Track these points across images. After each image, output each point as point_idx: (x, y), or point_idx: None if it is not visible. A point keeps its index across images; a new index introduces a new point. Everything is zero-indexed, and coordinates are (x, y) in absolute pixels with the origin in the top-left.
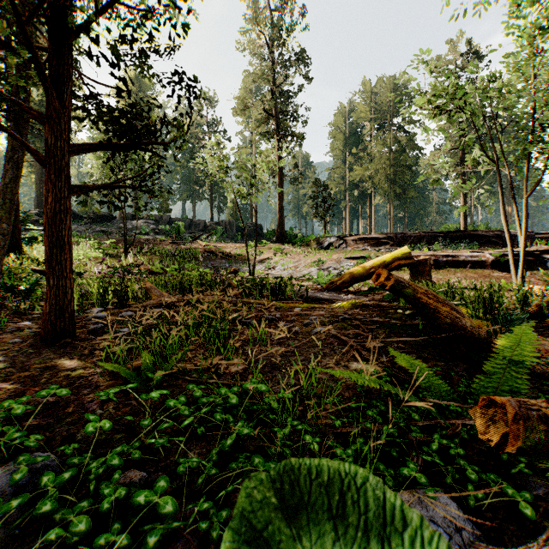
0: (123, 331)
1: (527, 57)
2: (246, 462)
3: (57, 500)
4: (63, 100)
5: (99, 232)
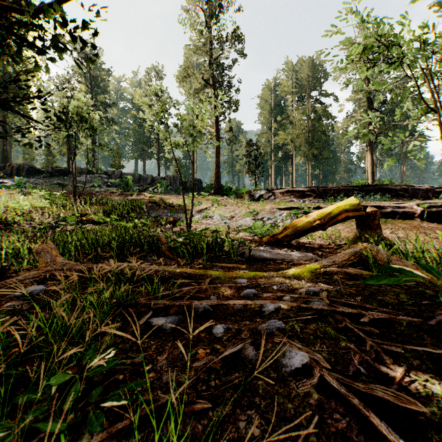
0: None
1: None
2: None
3: None
4: None
5: (55, 185)
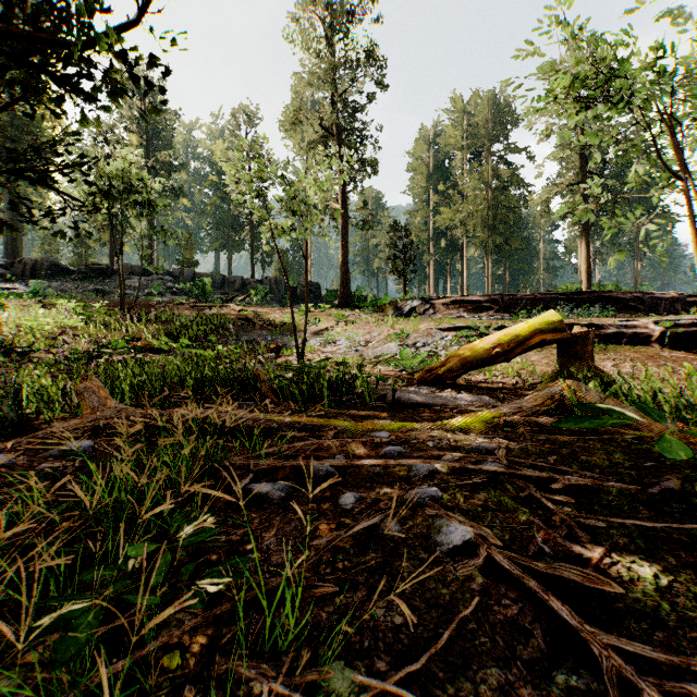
0: None
1: None
2: None
3: None
4: None
5: (91, 292)
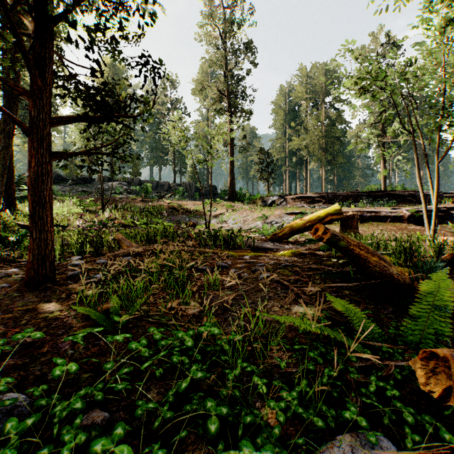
0: (96, 277)
1: (439, 45)
2: (200, 404)
3: (20, 444)
4: (44, 79)
5: (80, 192)
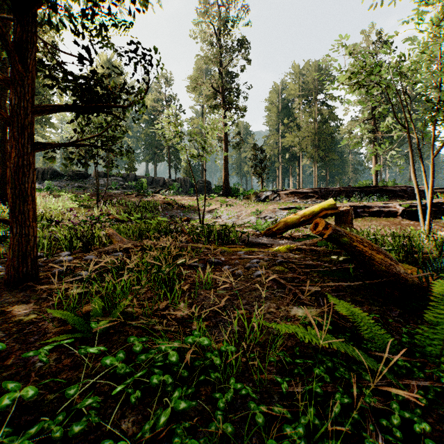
0: (81, 275)
1: (435, 38)
2: None
3: None
4: (26, 65)
5: (76, 187)
